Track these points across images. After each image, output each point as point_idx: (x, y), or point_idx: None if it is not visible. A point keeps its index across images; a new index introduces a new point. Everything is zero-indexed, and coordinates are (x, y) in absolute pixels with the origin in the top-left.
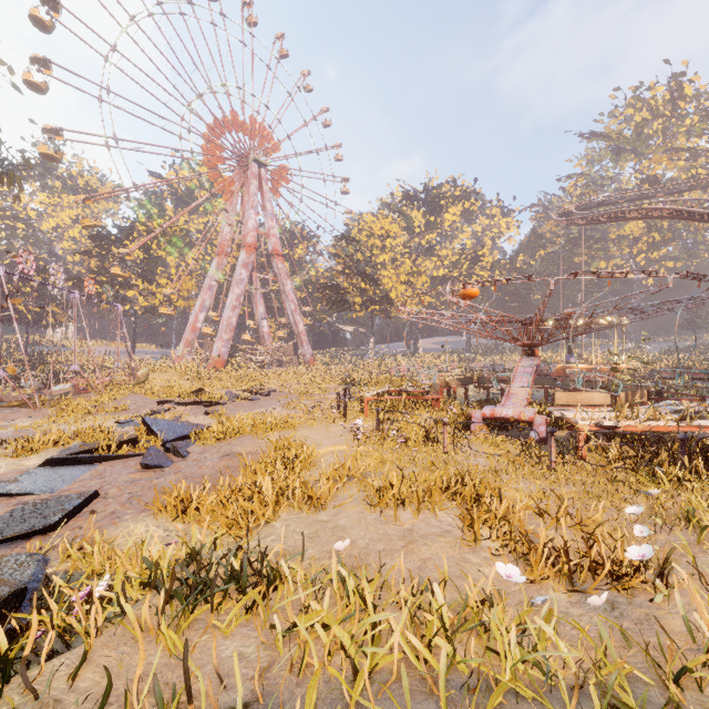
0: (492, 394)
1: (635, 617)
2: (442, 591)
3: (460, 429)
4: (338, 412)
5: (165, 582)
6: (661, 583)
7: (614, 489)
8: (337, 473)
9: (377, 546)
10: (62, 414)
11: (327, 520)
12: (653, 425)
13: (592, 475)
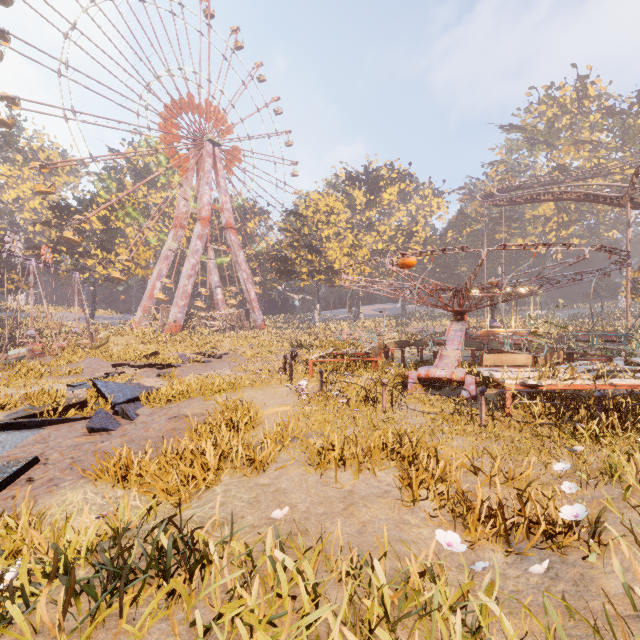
0: (425, 356)
1: (570, 578)
2: (382, 565)
3: (397, 388)
4: (285, 374)
5: (83, 566)
6: (594, 542)
7: (539, 444)
8: (280, 435)
9: (317, 510)
10: (14, 378)
11: (268, 483)
12: (571, 384)
13: (518, 431)
